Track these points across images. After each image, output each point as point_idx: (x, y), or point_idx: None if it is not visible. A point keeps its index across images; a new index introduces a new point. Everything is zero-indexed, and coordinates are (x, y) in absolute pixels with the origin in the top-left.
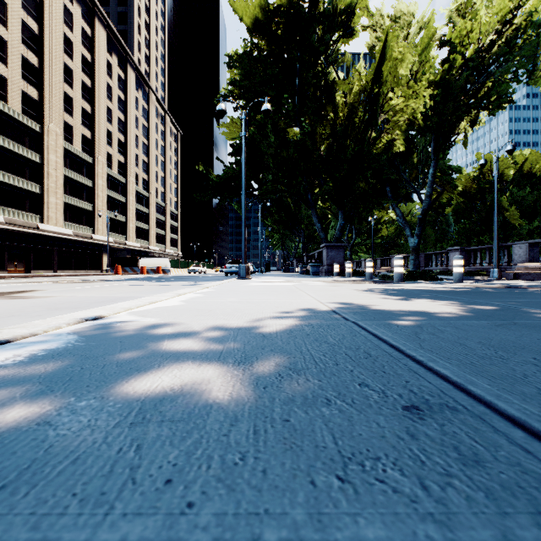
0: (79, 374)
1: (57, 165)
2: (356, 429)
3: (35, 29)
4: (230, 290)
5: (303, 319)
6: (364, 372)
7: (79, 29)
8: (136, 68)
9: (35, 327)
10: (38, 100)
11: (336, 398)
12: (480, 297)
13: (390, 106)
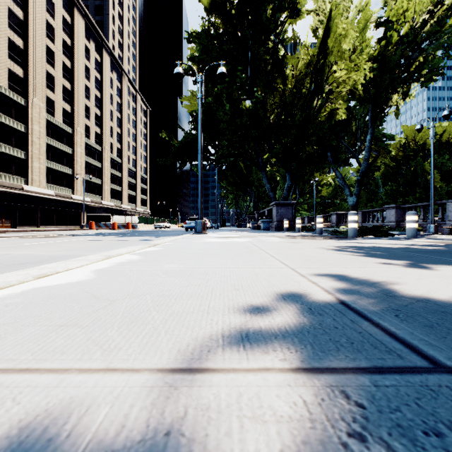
0: None
1: (41, 134)
2: None
3: (21, 15)
4: (179, 248)
5: (307, 355)
6: None
7: (60, 17)
8: (111, 53)
9: None
10: (23, 77)
11: None
12: None
13: (334, 78)
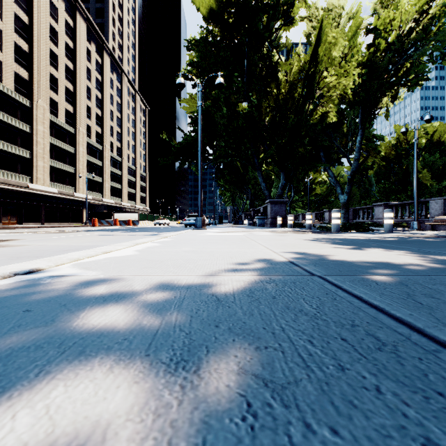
0: None
1: (45, 134)
2: None
3: (26, 20)
4: (186, 239)
5: (261, 273)
6: (404, 394)
7: (63, 21)
8: (111, 55)
9: None
10: (28, 80)
11: None
12: (426, 247)
13: (325, 83)
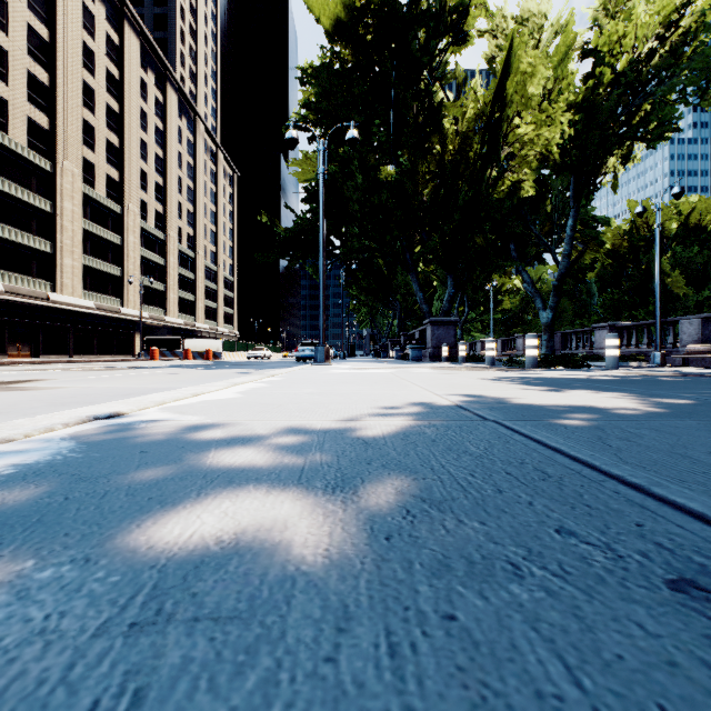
0: (59, 509)
1: (74, 215)
2: (604, 643)
3: (45, 35)
4: (305, 378)
5: (418, 418)
6: (554, 506)
7: (104, 36)
8: (179, 89)
9: (14, 429)
10: (49, 129)
11: (529, 561)
12: (658, 388)
13: (517, 136)
